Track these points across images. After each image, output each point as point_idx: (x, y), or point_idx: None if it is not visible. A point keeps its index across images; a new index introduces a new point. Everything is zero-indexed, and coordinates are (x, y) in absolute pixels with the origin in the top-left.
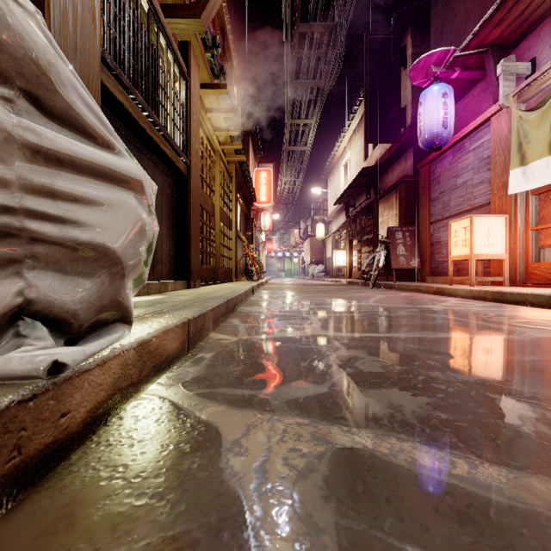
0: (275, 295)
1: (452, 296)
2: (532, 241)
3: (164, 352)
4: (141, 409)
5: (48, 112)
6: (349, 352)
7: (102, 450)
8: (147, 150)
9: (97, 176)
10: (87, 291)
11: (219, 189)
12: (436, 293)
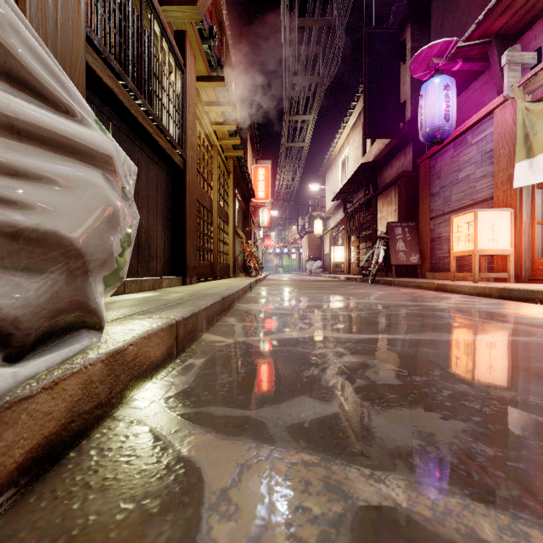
0: (273, 292)
1: (455, 293)
2: (538, 236)
3: (145, 361)
4: (108, 438)
5: None
6: (357, 358)
7: (41, 509)
8: (141, 141)
9: (49, 145)
10: (34, 292)
11: (216, 184)
12: (438, 289)
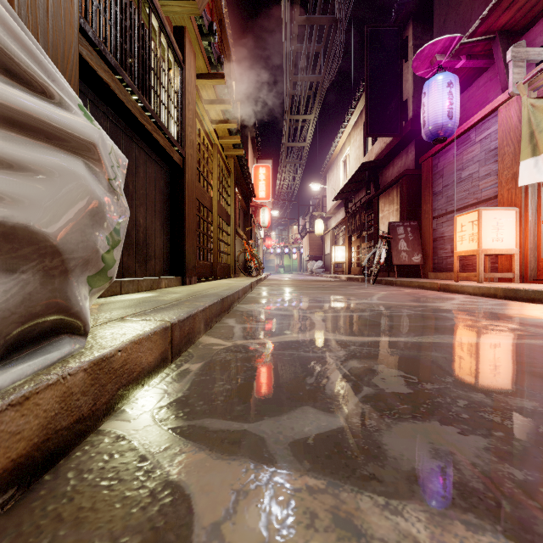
0: (274, 292)
1: (459, 293)
2: None
3: (136, 367)
4: (89, 457)
5: None
6: (362, 363)
7: None
8: (138, 138)
9: (21, 128)
10: (2, 294)
11: (216, 184)
12: (442, 289)
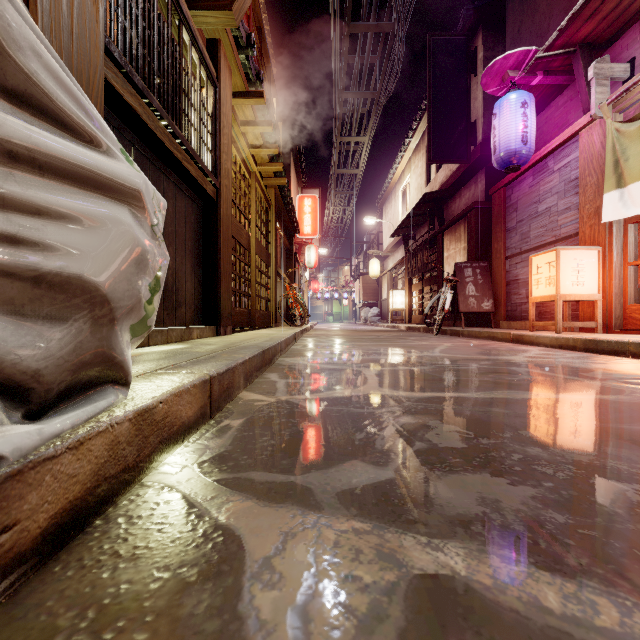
0: (321, 344)
1: (534, 345)
2: (631, 279)
3: (176, 421)
4: (137, 505)
5: None
6: (417, 419)
7: (68, 578)
8: (167, 168)
9: (73, 180)
10: (56, 342)
11: (255, 218)
12: (515, 341)
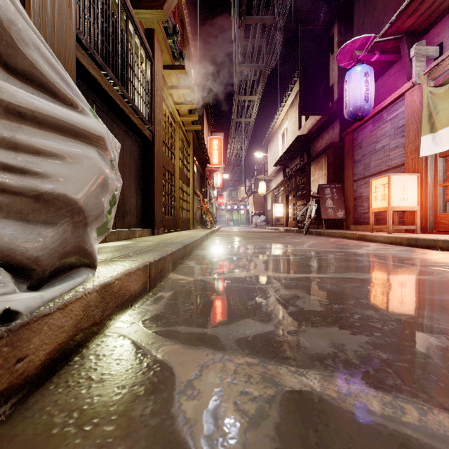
0: (225, 241)
1: (373, 242)
2: (440, 196)
3: (127, 293)
4: (102, 347)
5: (10, 68)
6: (290, 291)
7: (60, 393)
8: (118, 119)
9: (60, 131)
10: (49, 238)
11: (178, 153)
12: (359, 239)
